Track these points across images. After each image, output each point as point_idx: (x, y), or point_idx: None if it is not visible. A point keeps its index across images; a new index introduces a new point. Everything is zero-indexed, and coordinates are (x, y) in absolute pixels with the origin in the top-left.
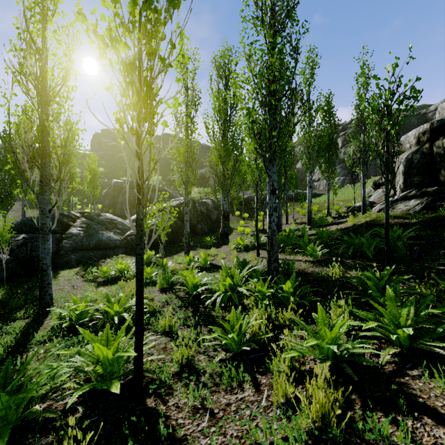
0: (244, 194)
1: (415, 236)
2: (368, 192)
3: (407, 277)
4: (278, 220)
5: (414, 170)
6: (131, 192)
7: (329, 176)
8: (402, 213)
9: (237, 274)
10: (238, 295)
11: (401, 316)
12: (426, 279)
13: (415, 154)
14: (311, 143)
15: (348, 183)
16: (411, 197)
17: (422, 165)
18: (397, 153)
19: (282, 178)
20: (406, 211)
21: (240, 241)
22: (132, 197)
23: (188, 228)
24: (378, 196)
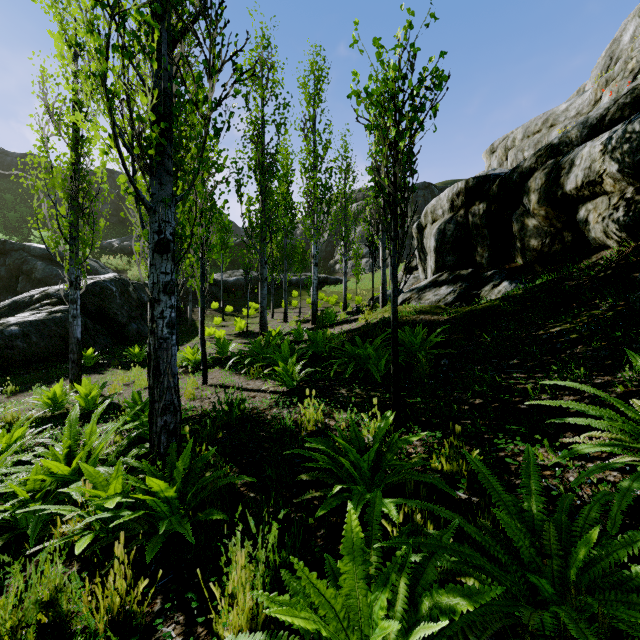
0: (230, 275)
1: (445, 341)
2: (399, 279)
3: (417, 437)
4: (261, 316)
5: (447, 246)
6: (1, 261)
7: (346, 252)
8: (431, 305)
9: (91, 442)
10: (72, 502)
11: (373, 618)
12: (451, 439)
13: (448, 223)
14: (317, 196)
15: (379, 268)
16: (443, 283)
17: (456, 239)
18: (410, 188)
19: (269, 246)
20: (435, 302)
21: (189, 354)
22: (4, 270)
23: (76, 331)
24: (409, 283)
